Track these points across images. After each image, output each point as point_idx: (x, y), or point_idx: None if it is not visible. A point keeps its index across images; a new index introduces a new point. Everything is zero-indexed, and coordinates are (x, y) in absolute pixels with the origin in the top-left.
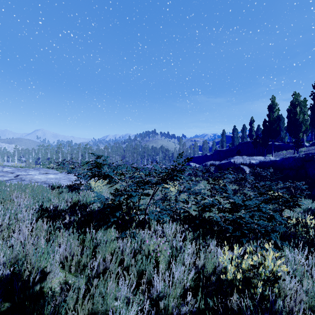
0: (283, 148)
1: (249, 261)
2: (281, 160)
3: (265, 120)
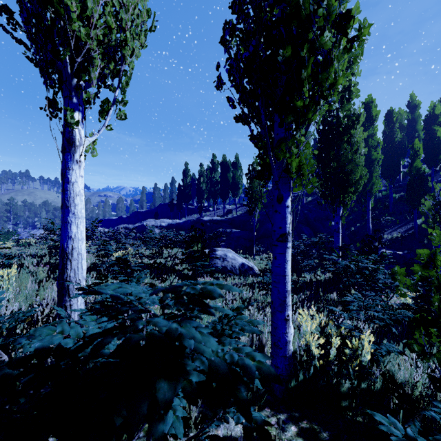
0: (196, 212)
1: (122, 251)
2: (183, 223)
3: (180, 185)
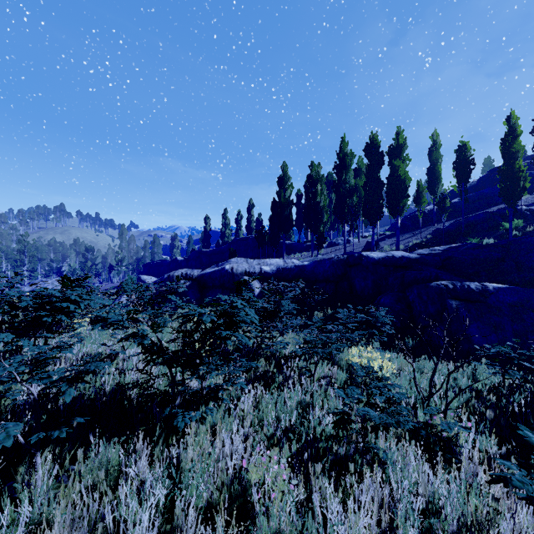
0: (296, 250)
1: None
2: (312, 265)
3: (275, 201)
